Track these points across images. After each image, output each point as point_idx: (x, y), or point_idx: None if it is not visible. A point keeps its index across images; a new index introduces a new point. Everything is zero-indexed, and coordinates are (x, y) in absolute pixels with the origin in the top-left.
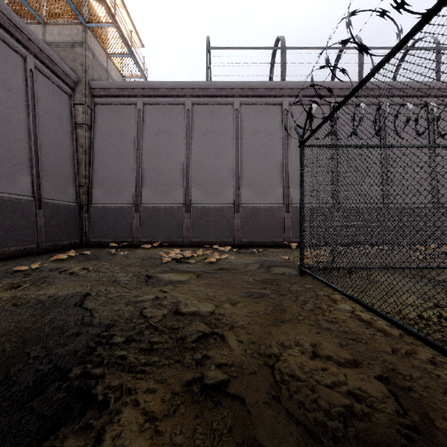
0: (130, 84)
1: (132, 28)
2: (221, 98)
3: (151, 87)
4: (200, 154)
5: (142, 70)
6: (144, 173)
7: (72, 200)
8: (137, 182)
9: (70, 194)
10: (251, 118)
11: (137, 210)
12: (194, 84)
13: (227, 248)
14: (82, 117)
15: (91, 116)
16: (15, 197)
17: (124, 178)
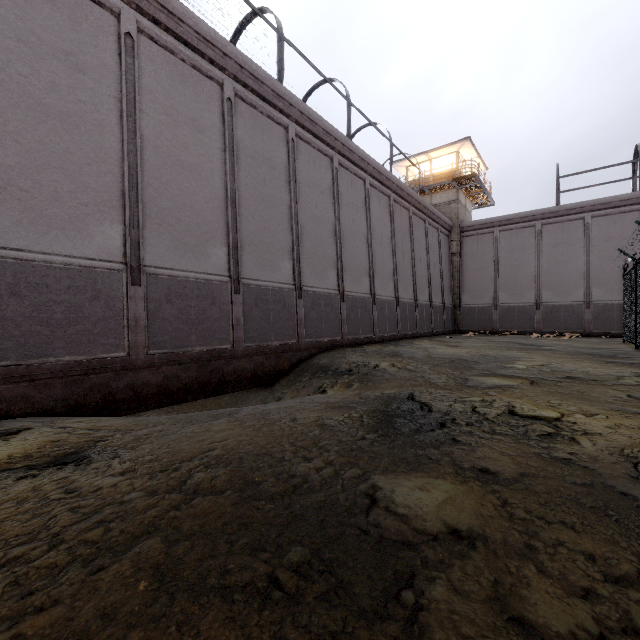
0: (490, 220)
1: (481, 164)
2: (570, 216)
3: (506, 219)
4: (550, 263)
5: (490, 196)
6: (500, 282)
7: (451, 303)
8: (495, 289)
9: (450, 300)
10: (603, 227)
11: (495, 308)
12: (544, 211)
13: (576, 335)
14: (456, 249)
15: (459, 246)
16: (439, 304)
17: (484, 286)
